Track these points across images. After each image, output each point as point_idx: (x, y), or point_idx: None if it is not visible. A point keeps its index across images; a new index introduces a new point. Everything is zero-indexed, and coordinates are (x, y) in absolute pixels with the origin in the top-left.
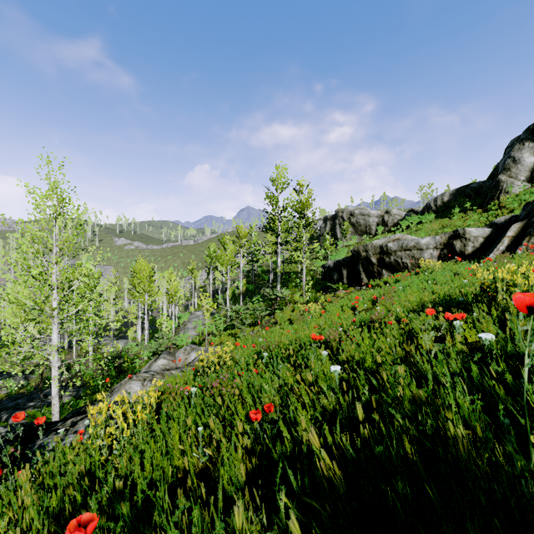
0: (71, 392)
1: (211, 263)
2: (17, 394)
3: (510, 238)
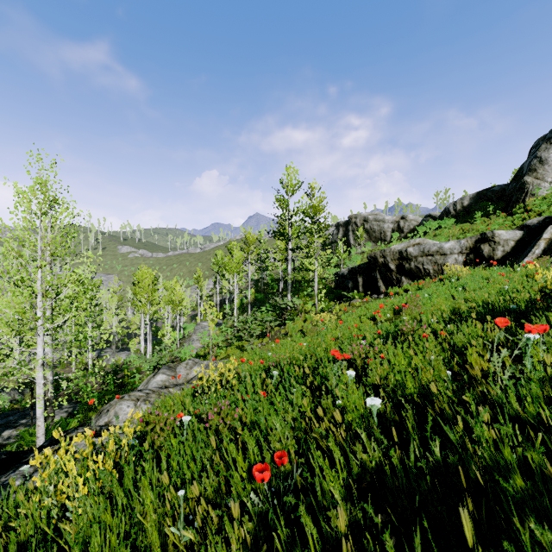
0: (67, 408)
1: (218, 271)
2: (11, 409)
3: (546, 240)
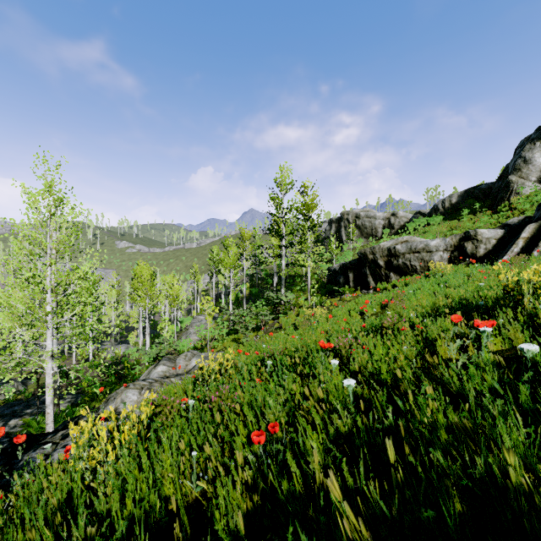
0: (69, 399)
1: (214, 266)
2: (15, 400)
3: (525, 239)
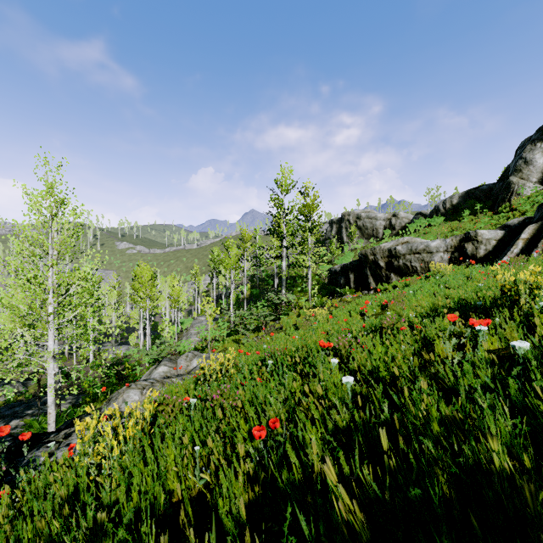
0: (70, 400)
1: (215, 267)
2: (16, 401)
3: (524, 240)
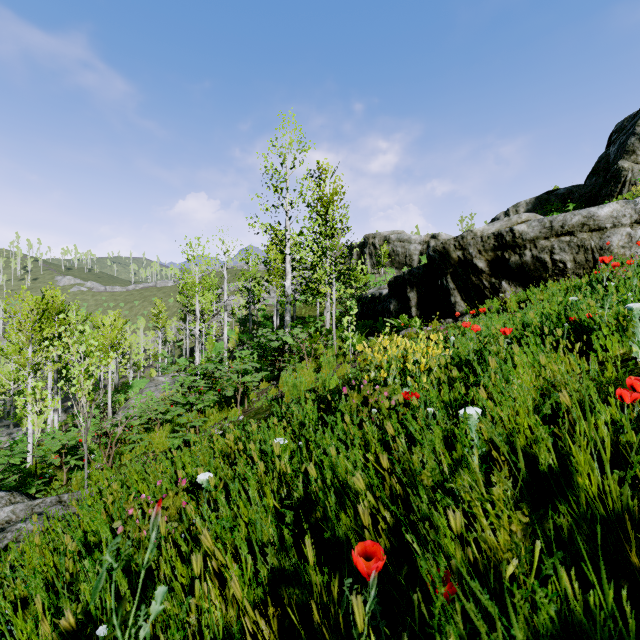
0: None
1: (188, 304)
2: None
3: None
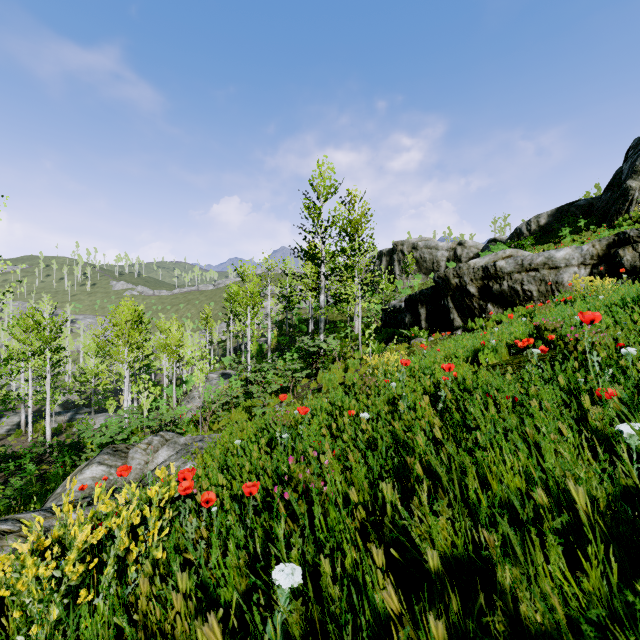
0: None
1: (232, 309)
2: None
3: None
